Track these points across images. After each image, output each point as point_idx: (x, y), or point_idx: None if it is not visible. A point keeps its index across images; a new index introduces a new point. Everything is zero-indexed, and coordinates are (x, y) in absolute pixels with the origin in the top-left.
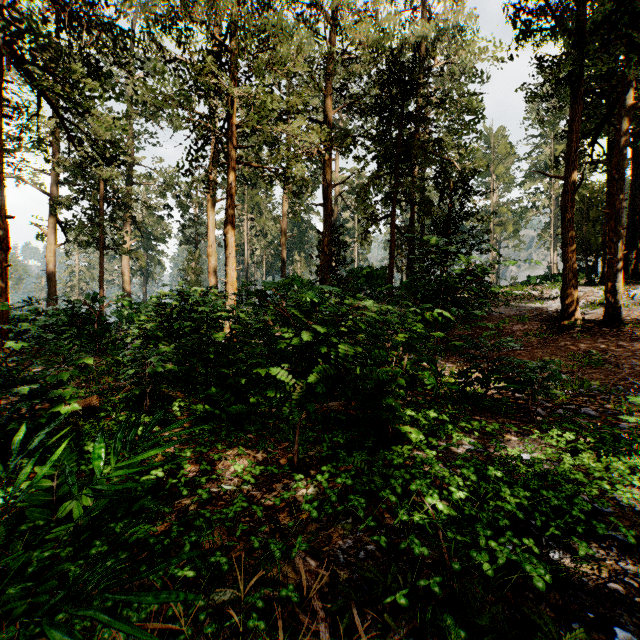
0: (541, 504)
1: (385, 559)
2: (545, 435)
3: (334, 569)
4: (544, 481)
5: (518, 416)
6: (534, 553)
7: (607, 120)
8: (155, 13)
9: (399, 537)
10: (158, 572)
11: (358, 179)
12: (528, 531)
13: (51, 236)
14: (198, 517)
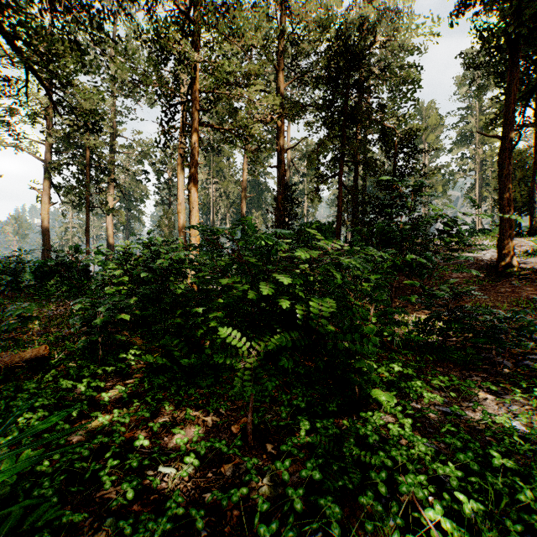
0: None
1: None
2: (527, 395)
3: None
4: None
5: (482, 367)
6: None
7: None
8: None
9: None
10: None
11: (308, 147)
12: None
13: (45, 197)
14: (117, 528)
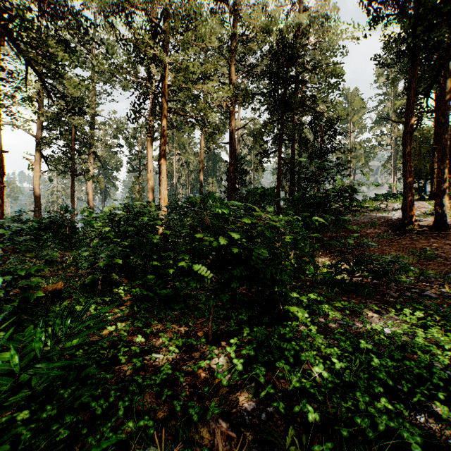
0: (405, 372)
1: (282, 420)
2: (399, 313)
3: (241, 429)
4: (404, 352)
5: (376, 297)
6: (404, 415)
7: (436, 80)
8: (108, 3)
9: (293, 400)
10: (96, 435)
11: (254, 125)
12: (396, 395)
13: (37, 166)
14: (132, 382)
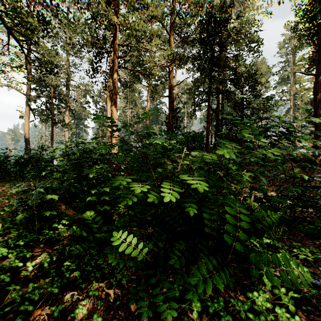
0: None
1: None
2: None
3: None
4: None
5: None
6: None
7: None
8: None
9: None
10: None
11: (187, 86)
12: None
13: (27, 116)
14: None
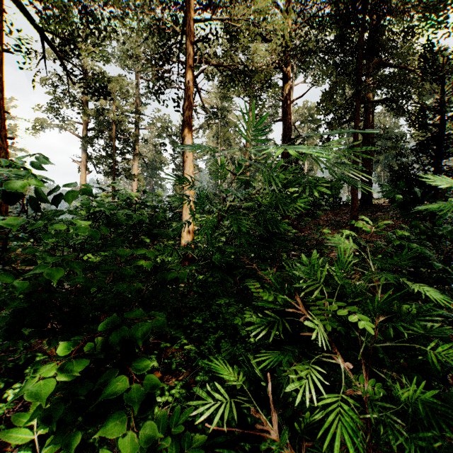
0: None
1: None
2: None
3: None
4: None
5: None
6: None
7: None
8: None
9: None
10: None
11: (308, 110)
12: None
13: (83, 167)
14: None
